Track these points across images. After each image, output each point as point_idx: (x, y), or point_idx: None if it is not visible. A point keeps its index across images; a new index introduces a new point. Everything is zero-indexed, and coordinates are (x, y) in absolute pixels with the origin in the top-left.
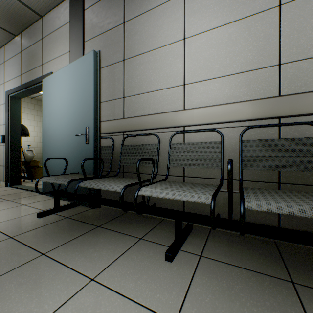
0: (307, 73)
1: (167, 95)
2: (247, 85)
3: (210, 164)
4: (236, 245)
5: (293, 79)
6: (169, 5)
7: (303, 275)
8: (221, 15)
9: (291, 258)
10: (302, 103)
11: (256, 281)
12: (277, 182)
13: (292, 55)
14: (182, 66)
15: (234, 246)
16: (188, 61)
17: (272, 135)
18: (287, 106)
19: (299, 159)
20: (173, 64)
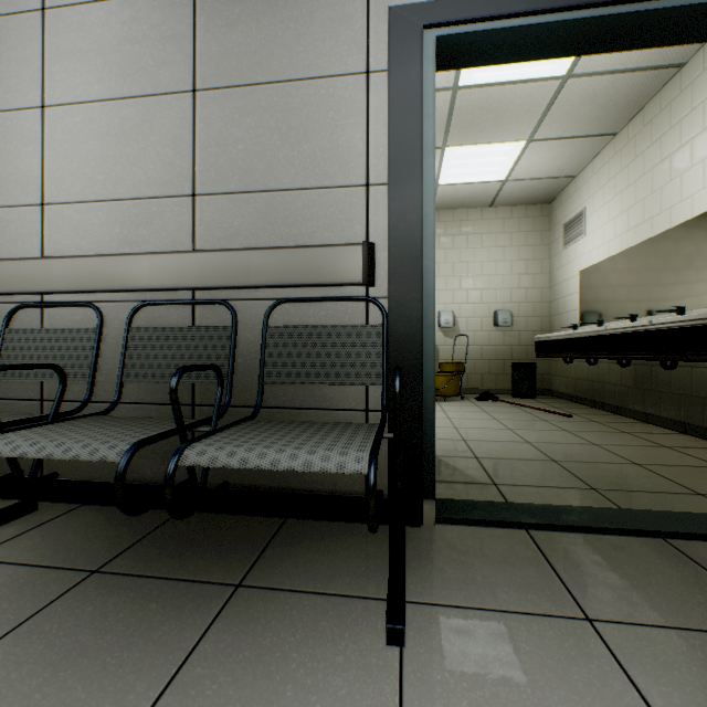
0: (229, 218)
1: (11, 222)
2: (150, 224)
3: (73, 374)
4: (90, 527)
5: (212, 225)
6: (15, 23)
7: (139, 556)
8: (108, 79)
9: (164, 533)
10: (216, 268)
11: (22, 583)
12: (191, 404)
13: (211, 183)
14: (39, 164)
15: (82, 530)
16: (51, 156)
17: (185, 320)
18: (197, 270)
19: (202, 362)
20: (22, 156)
